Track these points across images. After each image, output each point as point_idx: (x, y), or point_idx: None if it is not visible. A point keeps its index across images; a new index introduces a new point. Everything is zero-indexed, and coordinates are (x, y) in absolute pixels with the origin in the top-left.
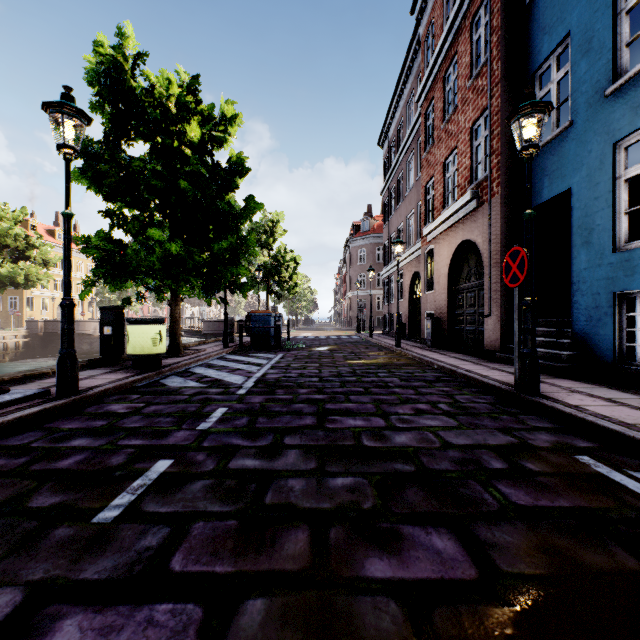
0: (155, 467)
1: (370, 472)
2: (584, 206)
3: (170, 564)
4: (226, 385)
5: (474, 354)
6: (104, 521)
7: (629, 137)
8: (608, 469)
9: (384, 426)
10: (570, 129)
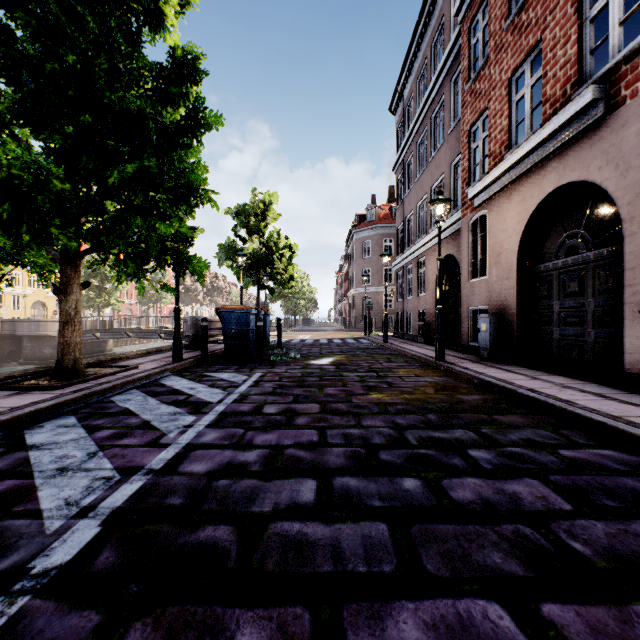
0: None
1: None
2: None
3: None
4: None
5: (588, 377)
6: None
7: None
8: None
9: None
10: None
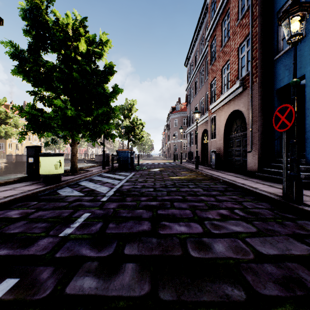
0: None
1: (203, 301)
2: None
3: None
4: (96, 194)
5: (240, 173)
6: None
7: None
8: None
9: (202, 232)
10: (304, 39)
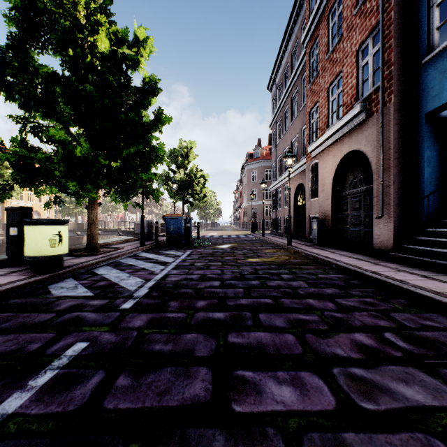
0: None
1: None
2: None
3: None
4: (116, 293)
5: (361, 252)
6: None
7: None
8: None
9: (336, 408)
10: None
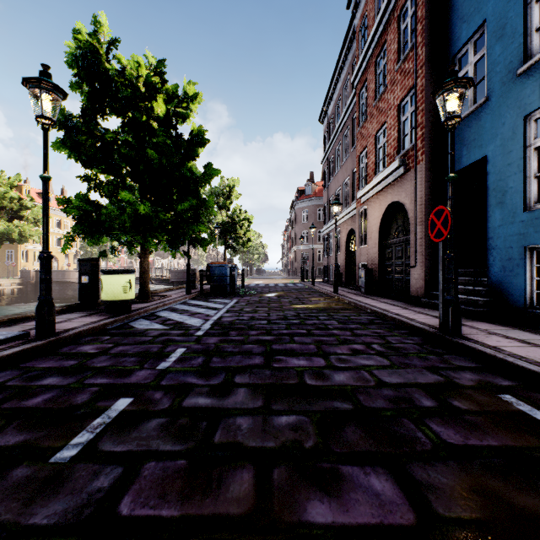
0: (115, 405)
1: (312, 410)
2: (498, 171)
3: (118, 507)
4: (186, 327)
5: (401, 299)
6: (61, 461)
7: (538, 110)
8: (529, 407)
9: (324, 365)
10: (486, 104)
